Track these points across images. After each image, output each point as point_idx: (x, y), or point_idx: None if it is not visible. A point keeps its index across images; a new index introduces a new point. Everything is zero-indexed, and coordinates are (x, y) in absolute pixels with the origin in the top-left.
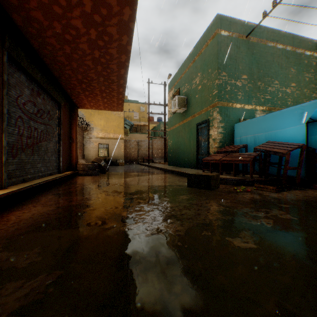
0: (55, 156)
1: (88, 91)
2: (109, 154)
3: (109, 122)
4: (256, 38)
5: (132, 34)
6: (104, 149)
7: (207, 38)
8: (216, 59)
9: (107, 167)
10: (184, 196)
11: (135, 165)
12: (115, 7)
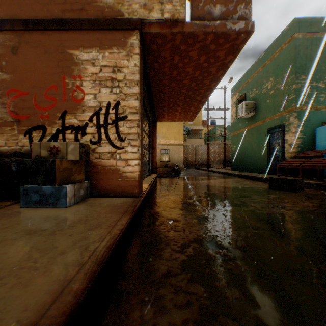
0: (147, 162)
1: (172, 109)
2: (170, 159)
3: (170, 130)
4: None
5: (227, 69)
6: (166, 155)
7: (281, 42)
8: (292, 64)
9: (180, 171)
10: (272, 195)
11: (194, 170)
12: (221, 56)
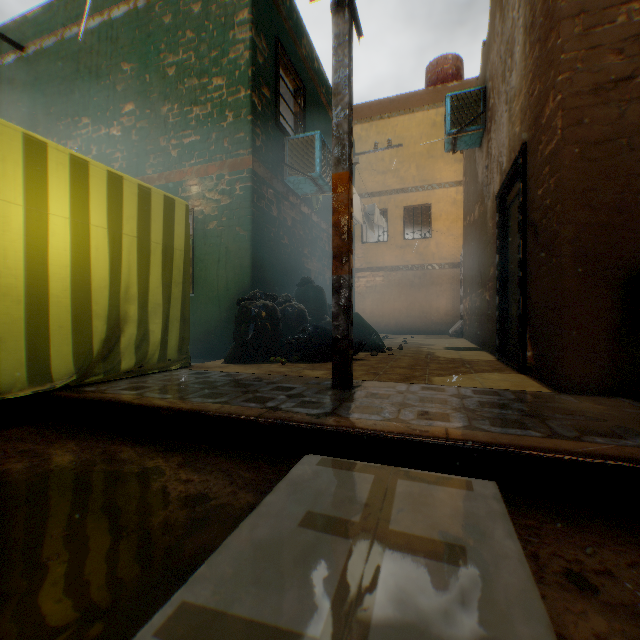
0: None
1: None
2: None
3: None
4: (45, 38)
5: None
6: None
7: None
8: None
9: None
10: None
11: None
12: None
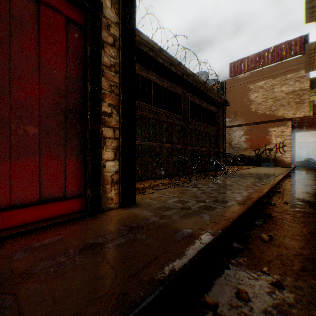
0: None
1: (306, 128)
2: (308, 155)
3: None
4: None
5: None
6: (303, 151)
7: None
8: None
9: (314, 163)
10: None
11: None
12: None
